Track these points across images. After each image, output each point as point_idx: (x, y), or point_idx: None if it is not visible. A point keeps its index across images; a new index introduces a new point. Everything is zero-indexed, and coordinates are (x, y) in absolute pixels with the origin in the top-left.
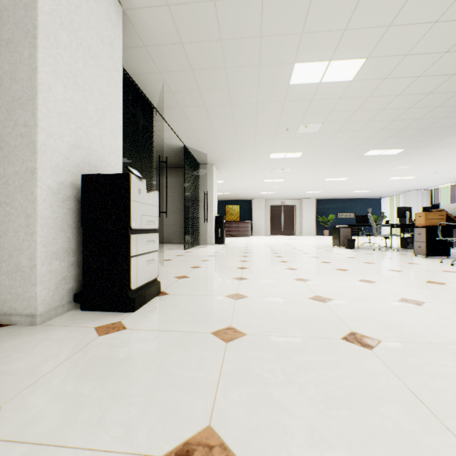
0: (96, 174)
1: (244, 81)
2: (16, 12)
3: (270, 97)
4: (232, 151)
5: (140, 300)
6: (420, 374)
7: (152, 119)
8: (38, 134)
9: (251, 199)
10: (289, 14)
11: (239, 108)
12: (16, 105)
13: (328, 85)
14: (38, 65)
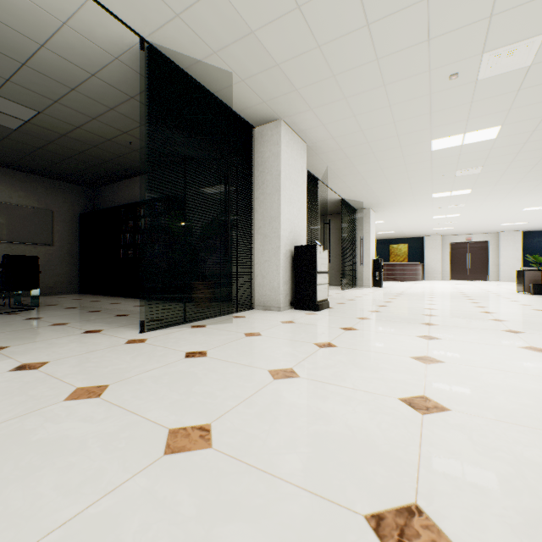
0: (301, 246)
1: (389, 156)
2: (272, 181)
3: (416, 160)
4: (388, 197)
5: (320, 307)
6: (441, 330)
7: (317, 189)
8: (281, 231)
9: (422, 237)
10: (416, 124)
11: (389, 170)
12: (272, 220)
13: (471, 145)
14: (281, 202)
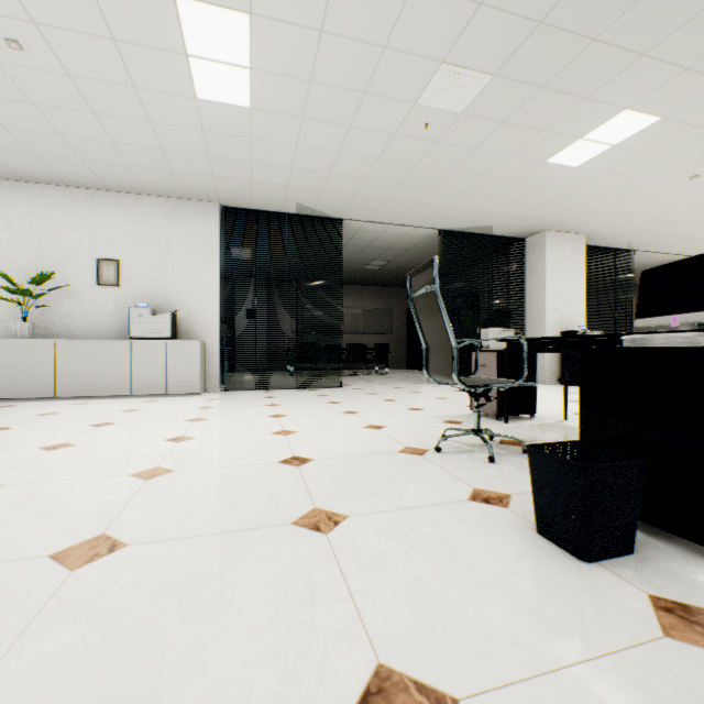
0: (565, 331)
1: None
2: (538, 281)
3: None
4: None
5: None
6: None
7: (629, 260)
8: (545, 321)
9: None
10: (703, 199)
11: None
12: (539, 311)
13: None
14: (545, 297)
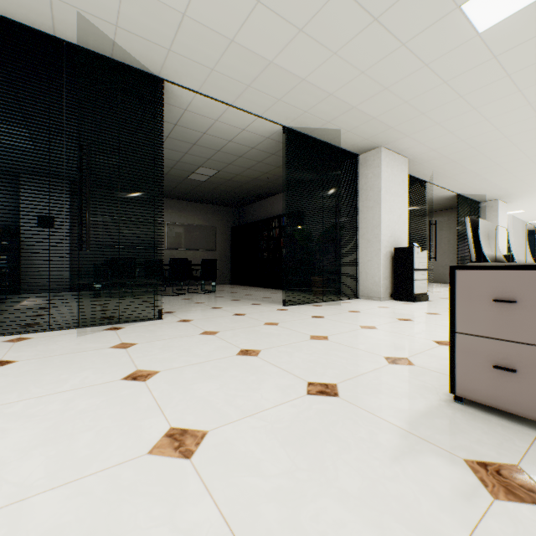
0: (399, 247)
1: (503, 153)
2: (373, 197)
3: None
4: (518, 187)
5: (417, 299)
6: None
7: (425, 190)
8: (381, 237)
9: None
10: (524, 125)
11: (508, 164)
12: (374, 228)
13: None
14: (381, 213)
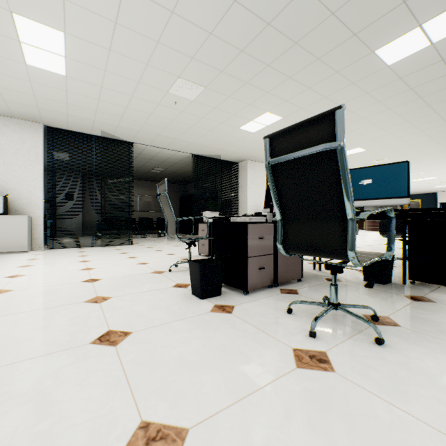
0: (256, 212)
1: None
2: (244, 186)
3: None
4: None
5: None
6: None
7: None
8: (247, 207)
9: (436, 192)
10: None
11: None
12: (244, 202)
13: (356, 153)
14: (247, 194)
